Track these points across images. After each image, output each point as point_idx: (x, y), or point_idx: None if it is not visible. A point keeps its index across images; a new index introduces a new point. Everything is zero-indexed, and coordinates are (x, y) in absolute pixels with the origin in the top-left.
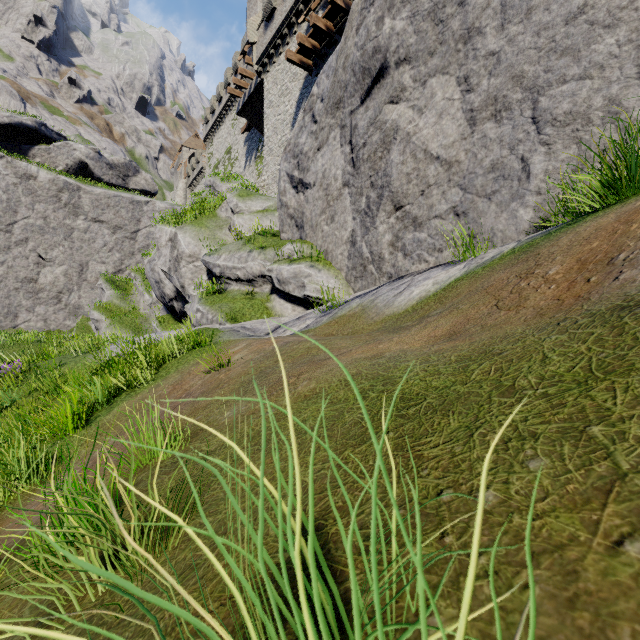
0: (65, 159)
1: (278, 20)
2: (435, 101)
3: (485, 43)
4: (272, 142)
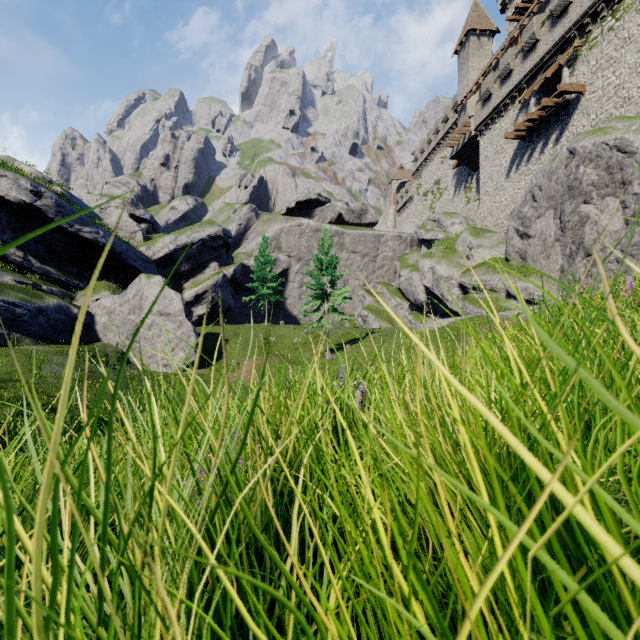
0: (331, 214)
1: (494, 102)
2: (608, 208)
3: (632, 189)
4: (488, 186)
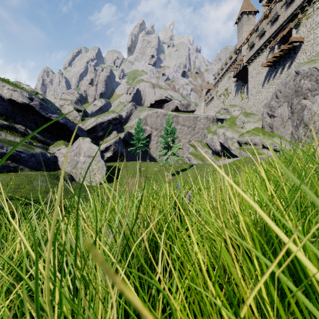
0: (172, 106)
1: (256, 48)
2: (317, 101)
3: None
4: (252, 91)
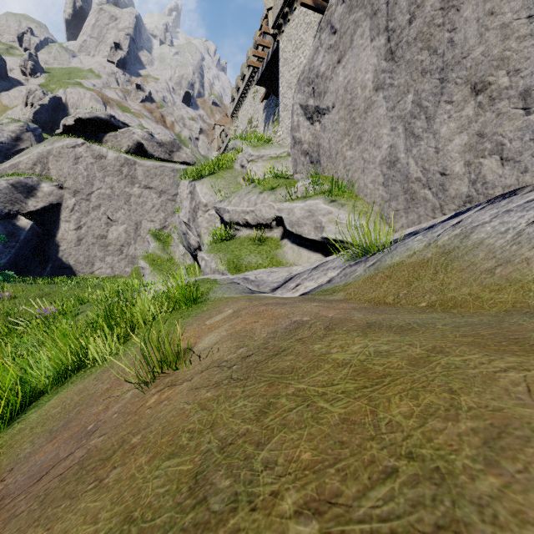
0: (127, 141)
1: None
2: None
3: None
4: (286, 98)
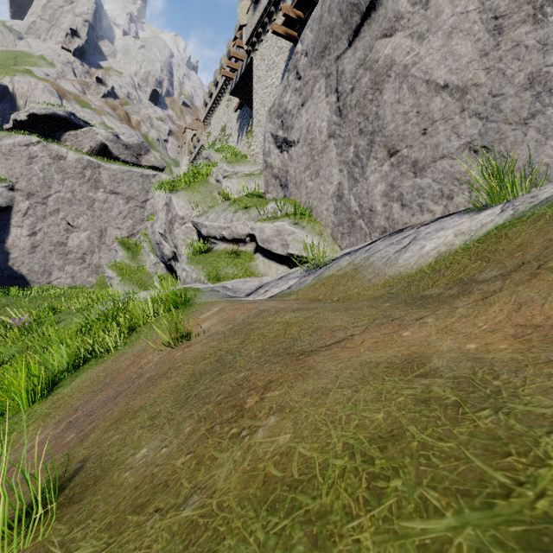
0: (89, 142)
1: None
2: (441, 20)
3: None
4: (260, 114)
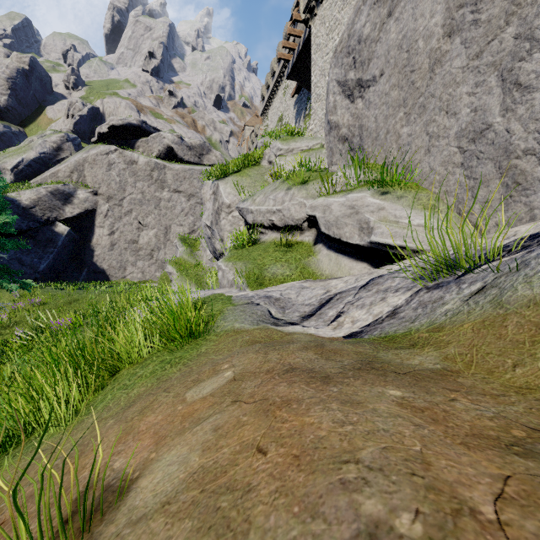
0: (158, 146)
1: None
2: None
3: None
4: (319, 87)
